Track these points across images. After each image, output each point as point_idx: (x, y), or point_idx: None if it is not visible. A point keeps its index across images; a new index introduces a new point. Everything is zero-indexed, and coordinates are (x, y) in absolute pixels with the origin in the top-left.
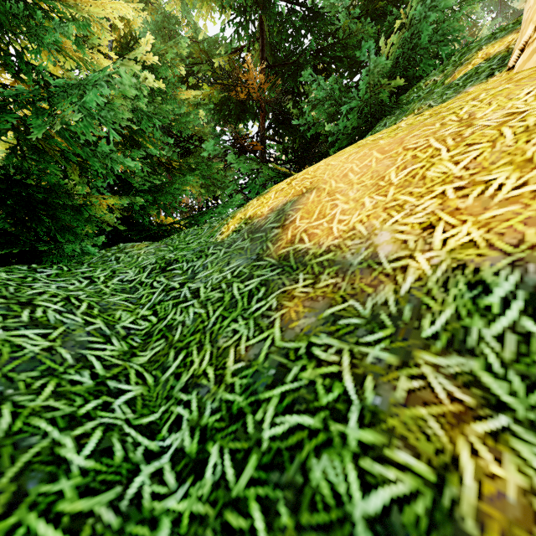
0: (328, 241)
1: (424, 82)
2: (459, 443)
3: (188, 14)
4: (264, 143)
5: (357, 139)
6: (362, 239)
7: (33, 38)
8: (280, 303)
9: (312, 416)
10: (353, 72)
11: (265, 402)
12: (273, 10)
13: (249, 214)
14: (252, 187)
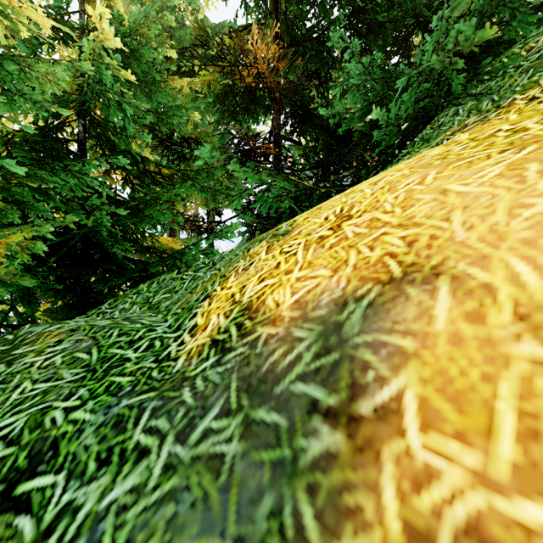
0: None
1: (521, 47)
2: None
3: (192, 1)
4: (278, 144)
5: (407, 136)
6: None
7: None
8: None
9: None
10: (390, 53)
11: None
12: None
13: (250, 295)
14: (263, 201)
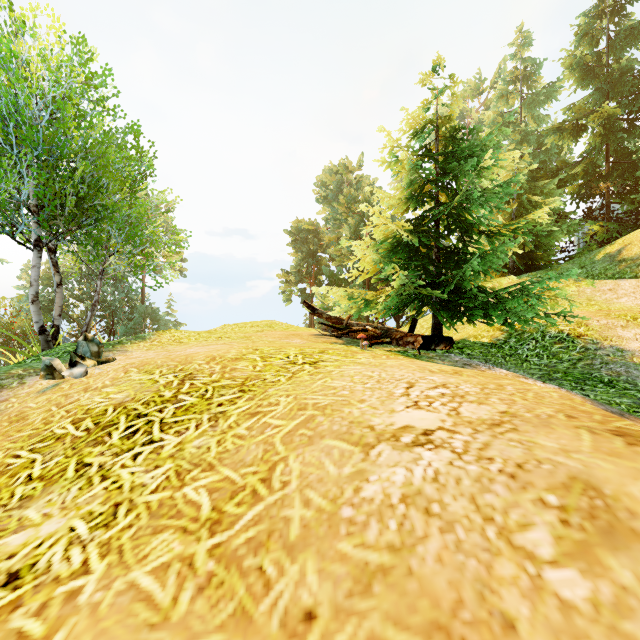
0: (630, 256)
1: None
2: (639, 272)
3: (532, 112)
4: (608, 206)
5: None
6: (637, 255)
7: (526, 212)
8: (618, 267)
9: (622, 274)
10: None
11: (615, 275)
12: (616, 136)
13: (607, 252)
14: (601, 235)
